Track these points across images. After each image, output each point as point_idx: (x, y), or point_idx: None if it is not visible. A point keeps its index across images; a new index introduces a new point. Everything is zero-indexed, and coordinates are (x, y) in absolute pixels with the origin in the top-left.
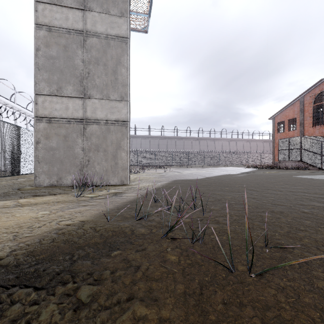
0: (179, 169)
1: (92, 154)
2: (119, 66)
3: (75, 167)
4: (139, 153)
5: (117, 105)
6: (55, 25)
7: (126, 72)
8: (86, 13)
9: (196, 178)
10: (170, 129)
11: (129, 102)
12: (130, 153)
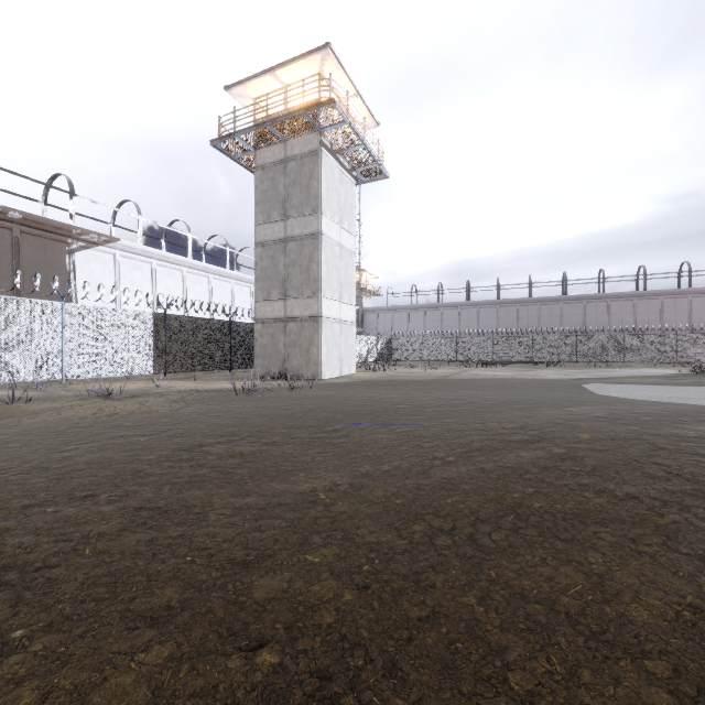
0: (506, 370)
1: (291, 350)
2: (311, 263)
3: (279, 361)
4: (461, 338)
5: (310, 301)
6: (266, 240)
7: (317, 267)
8: (286, 222)
9: (417, 379)
10: (546, 282)
11: (321, 297)
12: (443, 338)
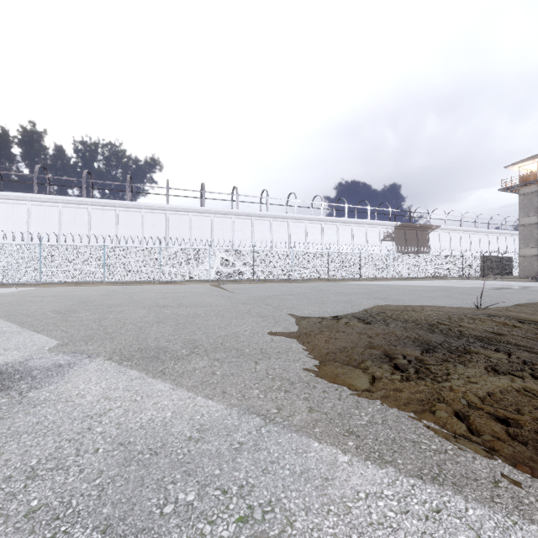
0: None
1: None
2: None
3: (534, 272)
4: None
5: None
6: (526, 224)
7: None
8: None
9: None
10: None
11: None
12: None
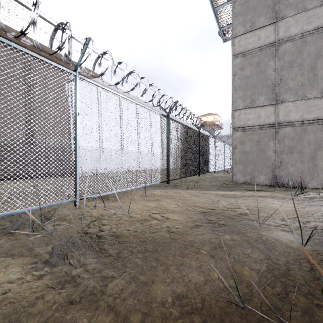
0: None
1: (285, 156)
2: (318, 60)
3: (267, 168)
4: None
5: (316, 102)
6: (248, 49)
7: None
8: (278, 24)
9: None
10: None
11: None
12: None
